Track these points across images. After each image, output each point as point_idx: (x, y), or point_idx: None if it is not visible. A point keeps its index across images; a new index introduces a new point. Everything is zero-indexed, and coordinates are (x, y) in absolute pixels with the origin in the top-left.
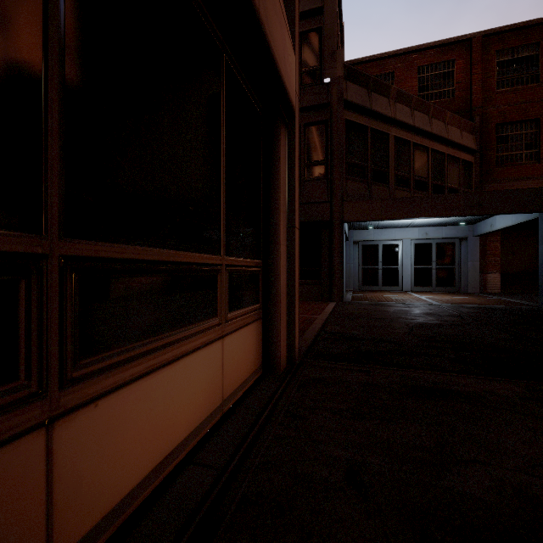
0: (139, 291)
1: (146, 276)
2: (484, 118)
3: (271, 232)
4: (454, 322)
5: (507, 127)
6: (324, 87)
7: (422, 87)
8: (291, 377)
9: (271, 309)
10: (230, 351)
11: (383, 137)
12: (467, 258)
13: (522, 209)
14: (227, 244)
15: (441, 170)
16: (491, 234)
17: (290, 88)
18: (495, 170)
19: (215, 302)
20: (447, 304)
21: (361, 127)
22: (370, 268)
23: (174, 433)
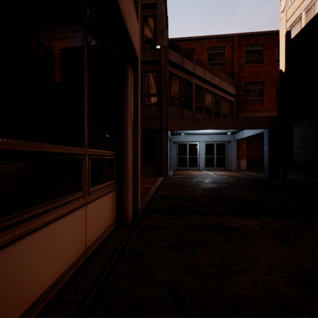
0: (5, 175)
1: (13, 162)
2: (239, 79)
3: (122, 133)
4: (226, 186)
5: (249, 85)
6: (157, 51)
7: (209, 59)
8: (135, 226)
9: (122, 183)
10: (92, 214)
11: (189, 83)
12: (231, 152)
13: (256, 127)
14: (90, 140)
15: (219, 104)
16: (242, 139)
17: (135, 42)
18: (244, 106)
19: (80, 180)
20: (222, 176)
21: (178, 76)
22: (182, 157)
23: (42, 282)
